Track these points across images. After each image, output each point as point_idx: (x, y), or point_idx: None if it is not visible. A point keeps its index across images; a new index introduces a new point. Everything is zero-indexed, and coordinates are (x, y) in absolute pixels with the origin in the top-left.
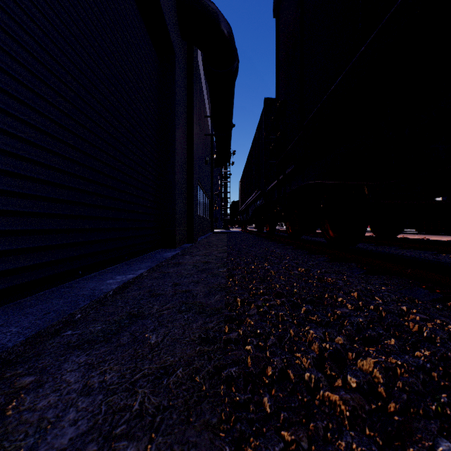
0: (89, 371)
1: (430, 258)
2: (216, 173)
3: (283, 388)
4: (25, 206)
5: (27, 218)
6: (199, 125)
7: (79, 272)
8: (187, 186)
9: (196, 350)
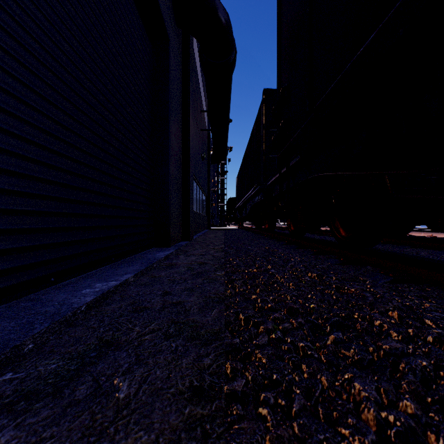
0: None
1: None
2: (213, 170)
3: None
4: None
5: None
6: (196, 119)
7: (51, 279)
8: (183, 181)
9: (185, 415)
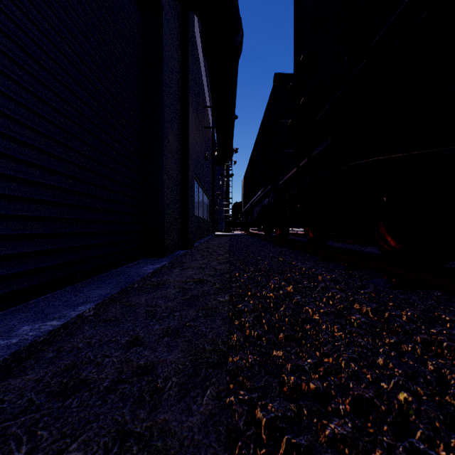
0: None
1: None
2: (218, 173)
3: None
4: None
5: None
6: (198, 114)
7: None
8: (181, 180)
9: None
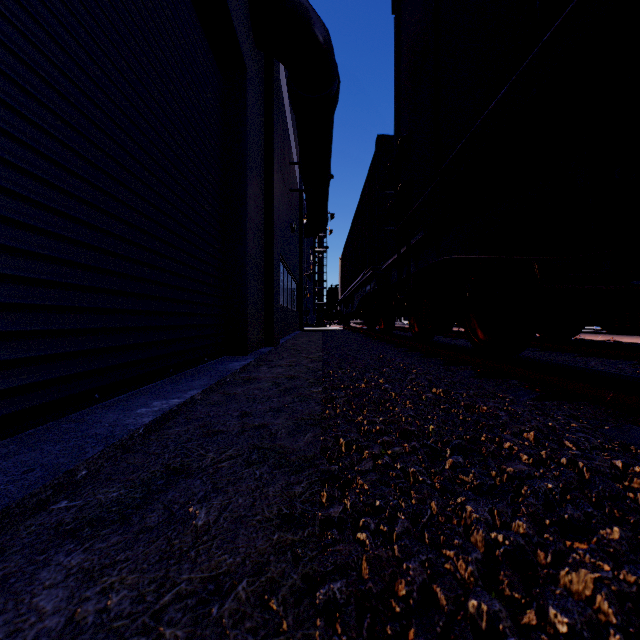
0: (82, 586)
1: (628, 371)
2: (307, 246)
3: (432, 636)
4: (1, 294)
5: (6, 312)
6: (283, 175)
7: (95, 395)
8: (265, 264)
9: (273, 541)
